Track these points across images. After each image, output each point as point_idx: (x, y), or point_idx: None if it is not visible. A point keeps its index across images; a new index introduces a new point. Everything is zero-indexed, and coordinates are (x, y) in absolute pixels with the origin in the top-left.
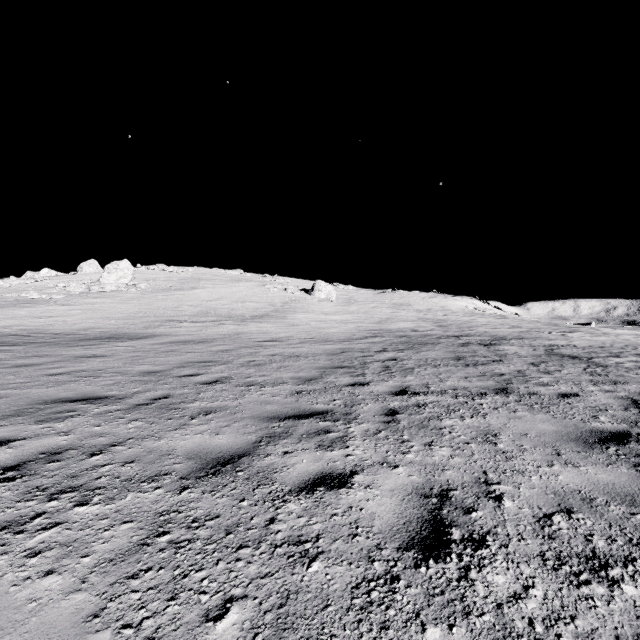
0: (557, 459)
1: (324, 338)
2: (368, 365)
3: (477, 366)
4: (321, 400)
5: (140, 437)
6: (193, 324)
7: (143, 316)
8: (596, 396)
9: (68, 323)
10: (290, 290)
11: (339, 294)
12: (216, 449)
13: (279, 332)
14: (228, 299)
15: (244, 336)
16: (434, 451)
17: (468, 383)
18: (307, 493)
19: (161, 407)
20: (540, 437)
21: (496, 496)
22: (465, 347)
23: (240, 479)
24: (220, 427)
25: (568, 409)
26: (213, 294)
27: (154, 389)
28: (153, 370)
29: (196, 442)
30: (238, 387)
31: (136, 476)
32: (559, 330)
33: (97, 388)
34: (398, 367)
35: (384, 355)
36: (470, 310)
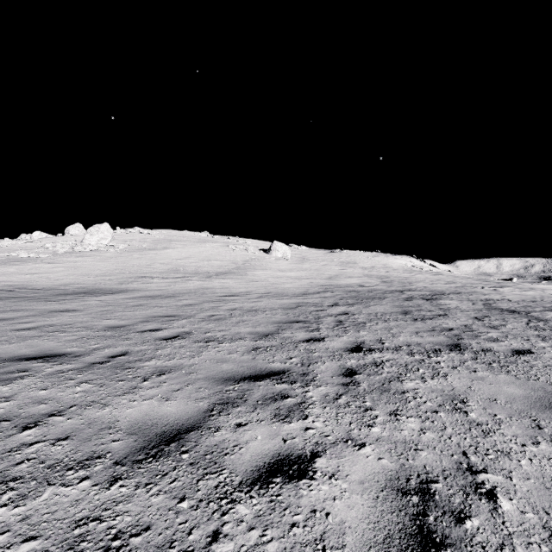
0: (540, 434)
1: (280, 293)
2: (322, 319)
3: (425, 320)
4: (278, 358)
5: (84, 404)
6: (163, 280)
7: (119, 273)
8: (550, 353)
9: (51, 279)
10: (250, 250)
11: (293, 253)
12: (163, 420)
13: (240, 287)
14: (195, 258)
15: (208, 291)
16: (401, 423)
17: (420, 338)
18: (261, 487)
19: (116, 366)
20: (511, 404)
21: (488, 492)
22: (409, 301)
23: (183, 465)
24: (172, 391)
25: (528, 368)
26: (182, 253)
27: (114, 345)
28: (118, 325)
29: (143, 411)
30: (196, 343)
31: (64, 460)
32: (490, 285)
33: (58, 344)
34: (350, 321)
35: (336, 309)
36: (409, 267)
